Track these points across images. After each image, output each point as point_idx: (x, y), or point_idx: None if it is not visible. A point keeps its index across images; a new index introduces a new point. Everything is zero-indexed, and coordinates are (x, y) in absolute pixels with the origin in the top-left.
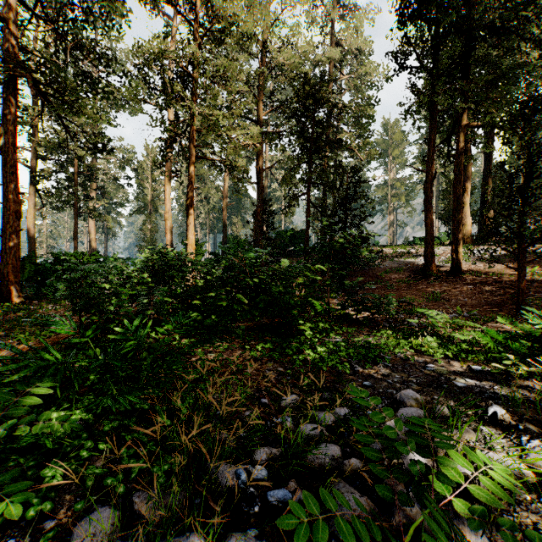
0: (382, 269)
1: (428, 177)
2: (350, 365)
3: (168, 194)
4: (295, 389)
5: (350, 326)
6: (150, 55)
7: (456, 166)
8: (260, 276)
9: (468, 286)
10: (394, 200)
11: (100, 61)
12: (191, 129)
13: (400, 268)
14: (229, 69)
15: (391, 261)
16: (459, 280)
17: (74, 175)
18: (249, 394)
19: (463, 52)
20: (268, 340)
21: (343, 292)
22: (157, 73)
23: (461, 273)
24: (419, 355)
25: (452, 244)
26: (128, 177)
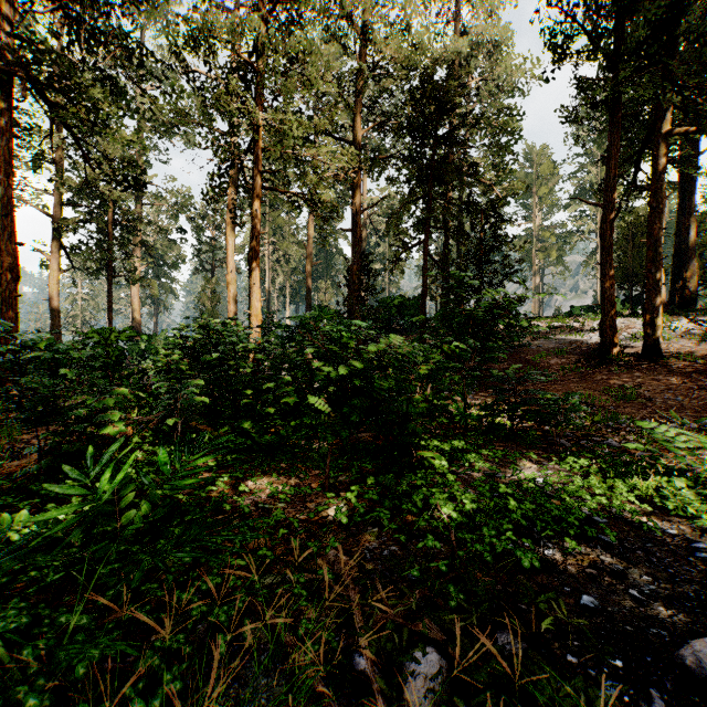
0: (534, 351)
1: (607, 213)
2: (531, 540)
3: (231, 249)
4: (434, 624)
5: (503, 444)
6: (193, 34)
7: (652, 195)
8: (354, 363)
9: (678, 377)
10: (540, 256)
11: (131, 58)
12: (256, 148)
13: (562, 350)
14: (309, 50)
15: (546, 339)
16: (659, 368)
17: (108, 226)
18: (322, 673)
19: (665, 19)
20: (369, 476)
21: (491, 388)
22: (205, 61)
23: (659, 356)
24: (659, 514)
25: (645, 313)
26: (182, 229)
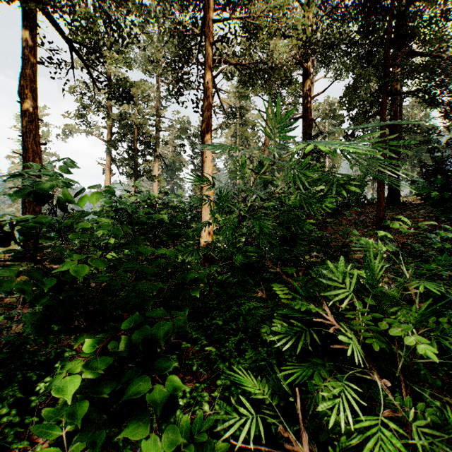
0: None
1: None
2: None
3: None
4: None
5: None
6: None
7: None
8: None
9: None
10: None
11: None
12: (207, 19)
13: None
14: None
15: None
16: None
17: (134, 143)
18: None
19: None
20: None
21: None
22: None
23: None
24: None
25: None
26: (182, 145)
